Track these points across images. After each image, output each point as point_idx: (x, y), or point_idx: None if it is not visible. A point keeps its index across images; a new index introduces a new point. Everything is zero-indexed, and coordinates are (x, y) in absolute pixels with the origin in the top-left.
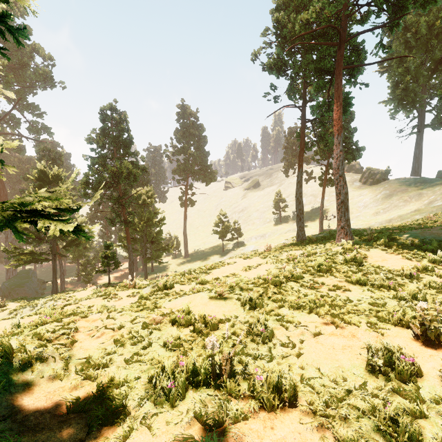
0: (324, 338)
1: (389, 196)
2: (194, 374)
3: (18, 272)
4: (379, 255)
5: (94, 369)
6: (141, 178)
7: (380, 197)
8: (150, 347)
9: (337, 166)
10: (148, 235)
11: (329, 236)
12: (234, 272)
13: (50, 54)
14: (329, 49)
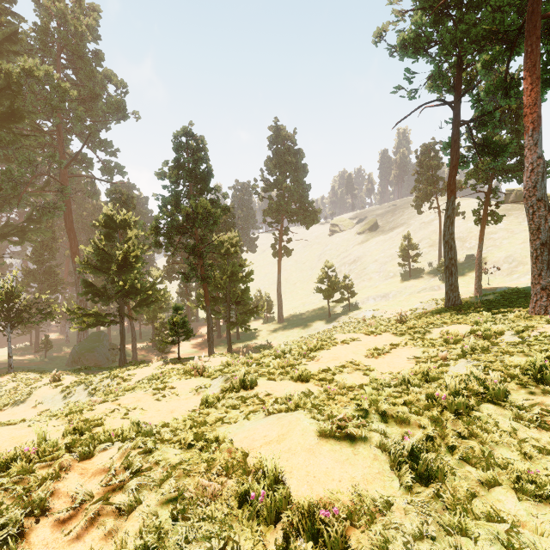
0: None
1: None
2: None
3: (90, 334)
4: None
5: None
6: (224, 222)
7: None
8: None
9: (532, 184)
10: (232, 293)
11: (503, 300)
12: (353, 358)
13: (122, 81)
14: None
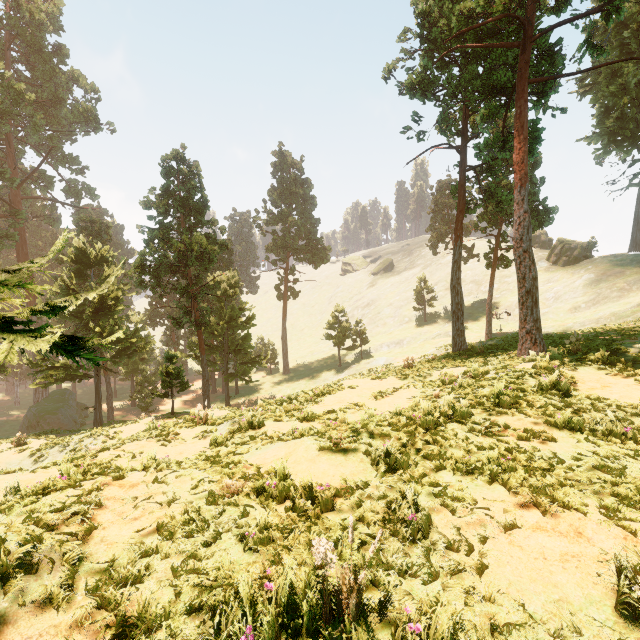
0: (524, 536)
1: (595, 282)
2: (291, 608)
3: (51, 393)
4: (595, 377)
5: (116, 590)
6: (221, 259)
7: (581, 285)
8: (217, 542)
9: (519, 236)
10: (231, 341)
11: (503, 345)
12: (357, 401)
13: (93, 84)
14: (506, 54)
